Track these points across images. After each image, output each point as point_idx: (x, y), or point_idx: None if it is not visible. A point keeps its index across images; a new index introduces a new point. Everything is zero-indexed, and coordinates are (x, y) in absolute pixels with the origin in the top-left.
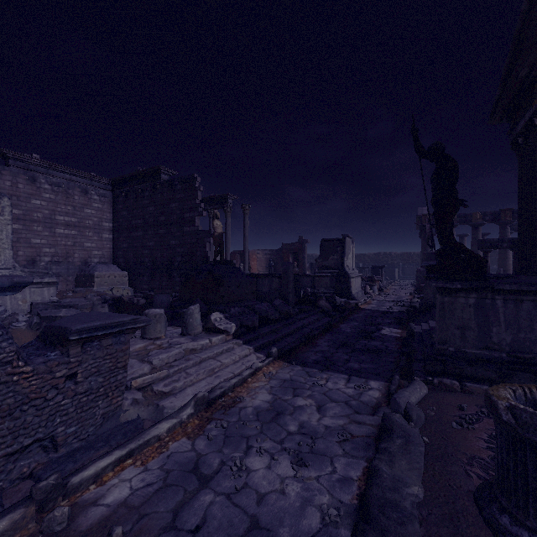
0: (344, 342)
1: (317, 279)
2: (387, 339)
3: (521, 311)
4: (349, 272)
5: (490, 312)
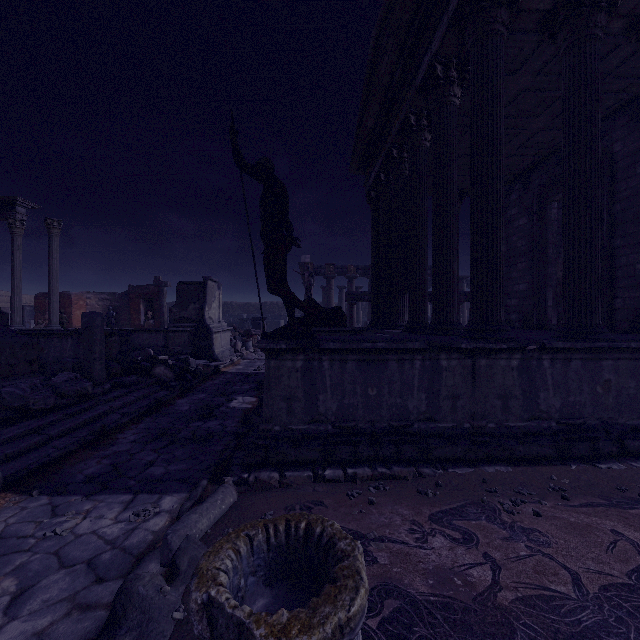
0: (165, 430)
1: (172, 336)
2: (232, 414)
3: (346, 373)
4: (212, 325)
5: (317, 376)
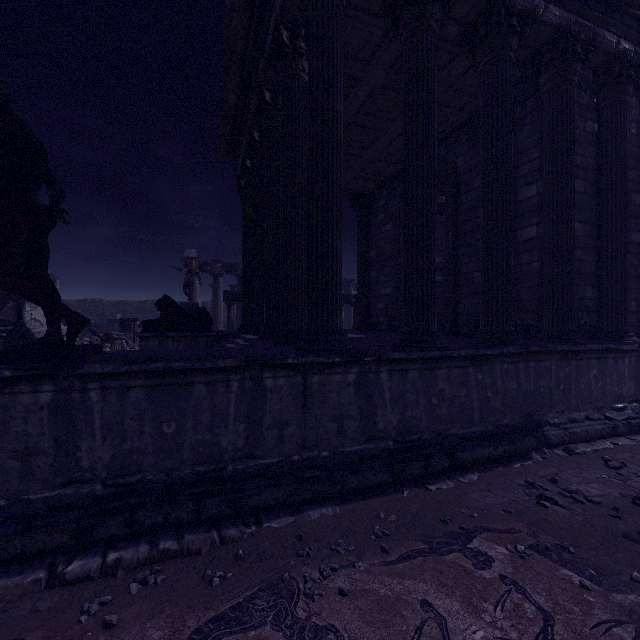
0: None
1: None
2: None
3: (128, 406)
4: (35, 330)
5: (79, 414)
